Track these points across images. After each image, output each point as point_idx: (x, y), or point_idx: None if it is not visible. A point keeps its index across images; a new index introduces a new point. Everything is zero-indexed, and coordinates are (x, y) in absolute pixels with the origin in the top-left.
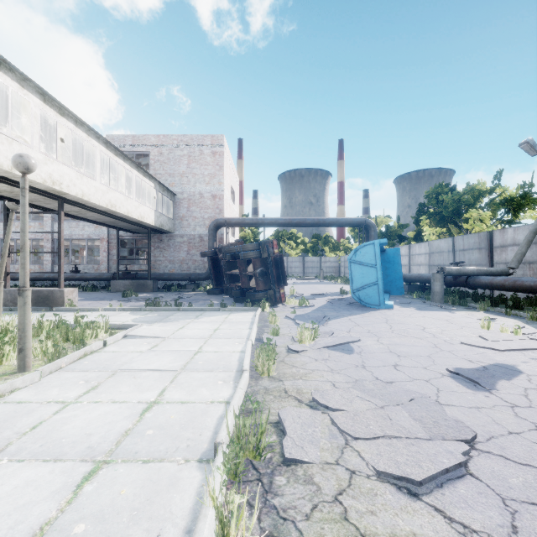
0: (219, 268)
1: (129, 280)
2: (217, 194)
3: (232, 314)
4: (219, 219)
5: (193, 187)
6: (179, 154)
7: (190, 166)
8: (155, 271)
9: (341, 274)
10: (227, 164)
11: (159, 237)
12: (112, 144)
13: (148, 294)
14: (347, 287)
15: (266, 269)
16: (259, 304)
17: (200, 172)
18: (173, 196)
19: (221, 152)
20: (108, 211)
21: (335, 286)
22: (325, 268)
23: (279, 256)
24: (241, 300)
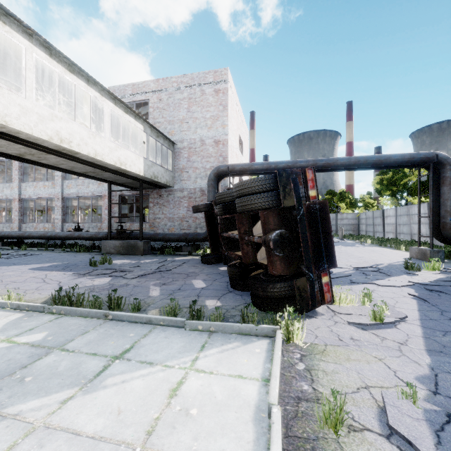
0: (215, 228)
1: (119, 241)
2: (220, 139)
3: (204, 353)
4: (220, 166)
5: (193, 133)
6: (178, 98)
7: (191, 110)
8: (154, 230)
9: (361, 232)
10: (233, 106)
11: (158, 192)
12: (58, 50)
13: (134, 258)
14: (391, 252)
15: (289, 232)
16: (277, 320)
17: (202, 115)
18: (172, 145)
19: (225, 89)
20: (64, 151)
21: (370, 250)
22: (342, 225)
23: (320, 204)
24: (240, 286)
